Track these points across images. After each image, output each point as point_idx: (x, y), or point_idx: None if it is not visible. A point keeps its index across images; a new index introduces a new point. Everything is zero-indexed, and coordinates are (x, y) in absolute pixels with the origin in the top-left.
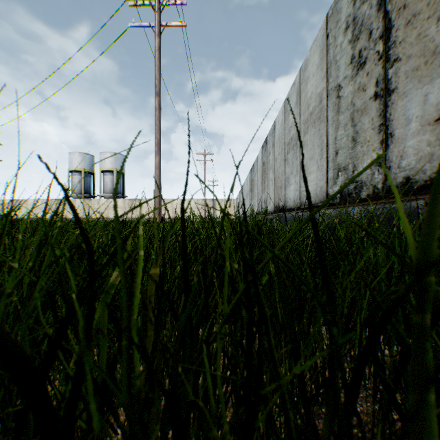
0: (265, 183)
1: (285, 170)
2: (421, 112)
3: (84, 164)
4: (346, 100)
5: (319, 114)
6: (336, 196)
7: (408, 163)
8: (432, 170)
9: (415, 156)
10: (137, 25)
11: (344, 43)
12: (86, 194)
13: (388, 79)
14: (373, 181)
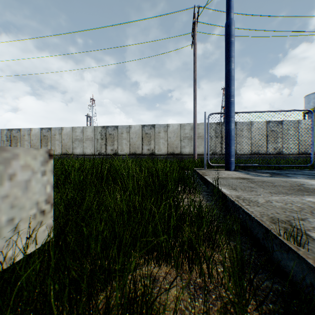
0: None
1: None
2: None
3: None
4: (6, 143)
5: None
6: None
7: None
8: None
9: None
10: None
11: (6, 136)
12: None
13: (12, 145)
14: None
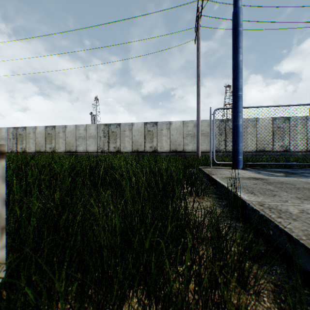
0: None
1: None
2: (20, 147)
3: None
4: (12, 141)
5: (6, 139)
6: (10, 152)
7: (19, 150)
8: (21, 151)
9: (20, 150)
10: None
11: (12, 134)
12: None
13: (18, 143)
14: (16, 151)
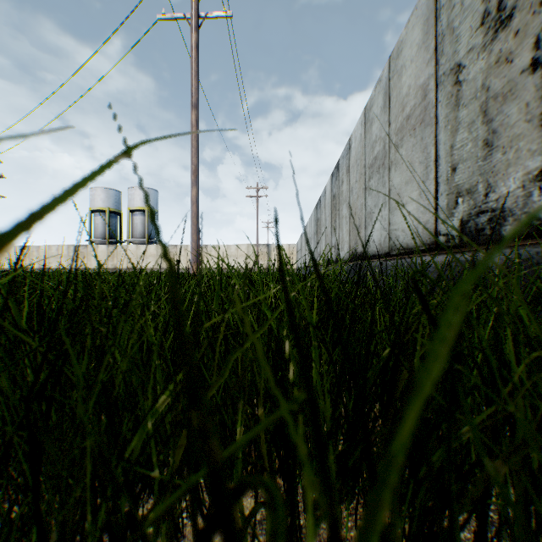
0: (336, 223)
1: (366, 203)
2: None
3: (108, 202)
4: (471, 85)
5: (421, 115)
6: (453, 235)
7: None
8: None
9: None
10: (168, 16)
11: None
12: (112, 239)
13: None
14: (529, 206)
